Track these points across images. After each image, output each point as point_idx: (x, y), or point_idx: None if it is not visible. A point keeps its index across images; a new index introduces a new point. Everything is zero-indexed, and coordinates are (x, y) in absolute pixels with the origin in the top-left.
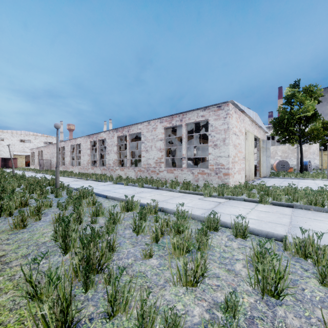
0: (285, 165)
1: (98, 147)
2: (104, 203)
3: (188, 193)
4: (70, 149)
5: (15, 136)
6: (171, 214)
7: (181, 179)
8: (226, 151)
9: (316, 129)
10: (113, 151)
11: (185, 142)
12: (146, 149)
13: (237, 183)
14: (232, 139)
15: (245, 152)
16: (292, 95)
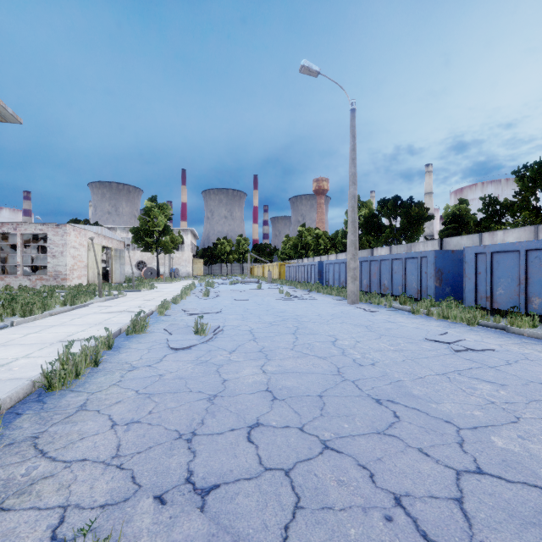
0: (153, 272)
1: None
2: None
3: None
4: None
5: None
6: None
7: (15, 286)
8: (64, 262)
9: (167, 242)
10: None
11: (20, 250)
12: None
13: None
14: (71, 252)
15: (88, 261)
16: (149, 209)
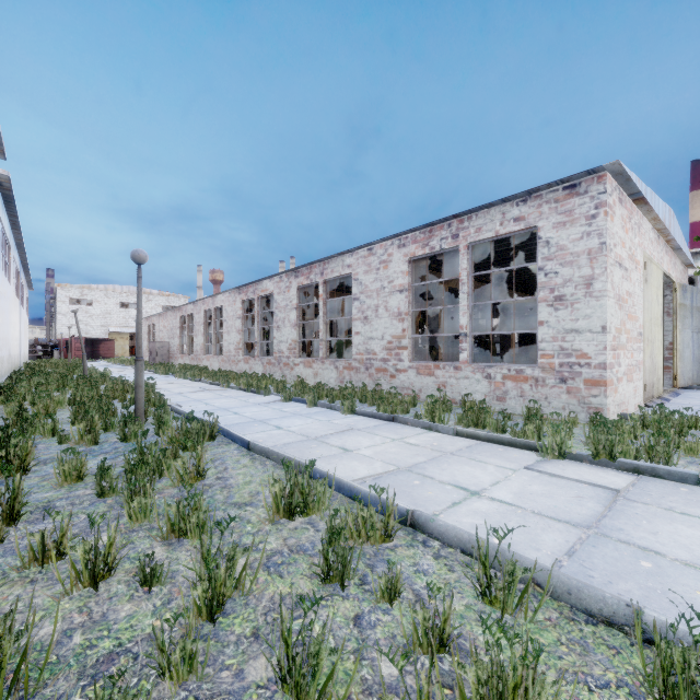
0: None
1: (257, 314)
2: (233, 470)
3: (484, 441)
4: (205, 320)
5: (112, 295)
6: (445, 544)
7: (454, 392)
8: (596, 316)
9: None
10: (288, 321)
11: (466, 293)
12: (365, 315)
13: (625, 407)
14: (614, 280)
15: (644, 318)
16: None
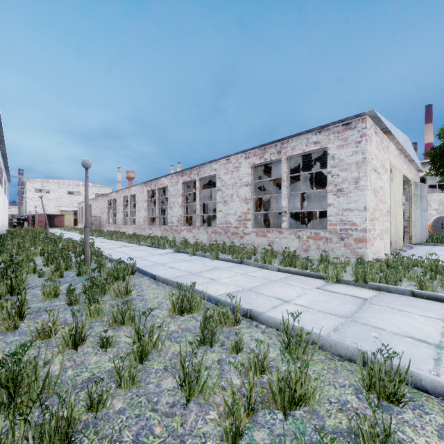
0: None
1: (157, 199)
2: (147, 291)
3: (294, 274)
4: (123, 203)
5: (62, 186)
6: (268, 326)
7: (278, 247)
8: (361, 201)
9: None
10: (177, 204)
11: (285, 186)
12: (224, 199)
13: (378, 255)
14: (371, 179)
15: (390, 202)
16: None
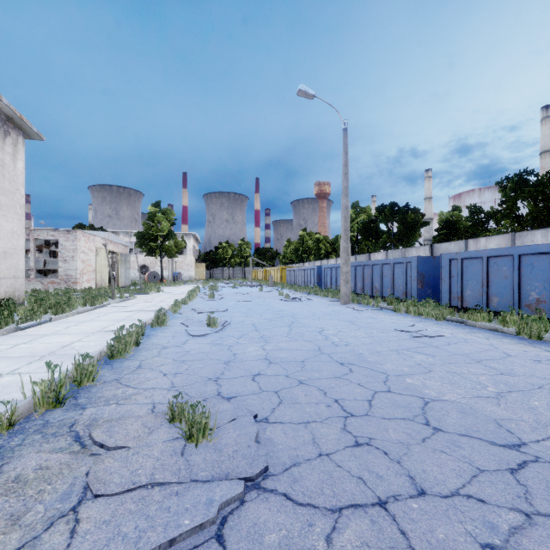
0: (156, 276)
1: None
2: None
3: None
4: None
5: None
6: None
7: (28, 289)
8: (75, 266)
9: (170, 246)
10: None
11: (33, 255)
12: None
13: None
14: (81, 257)
15: (97, 265)
16: (153, 214)
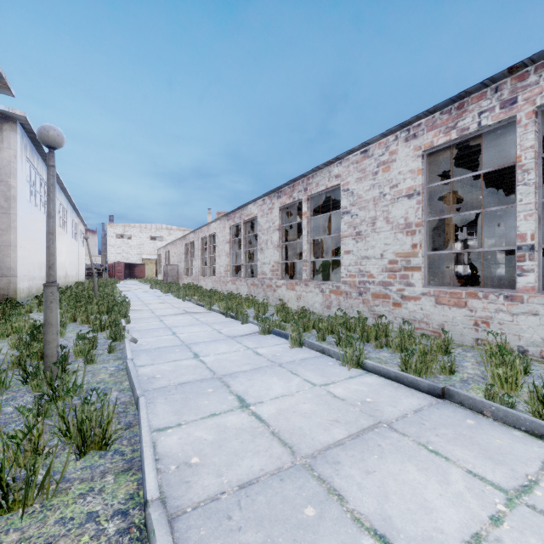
0: None
1: (242, 238)
2: None
3: None
4: (202, 246)
5: (144, 231)
6: None
7: (507, 334)
8: None
9: None
10: (270, 243)
11: (532, 184)
12: (357, 230)
13: None
14: None
15: None
16: None
